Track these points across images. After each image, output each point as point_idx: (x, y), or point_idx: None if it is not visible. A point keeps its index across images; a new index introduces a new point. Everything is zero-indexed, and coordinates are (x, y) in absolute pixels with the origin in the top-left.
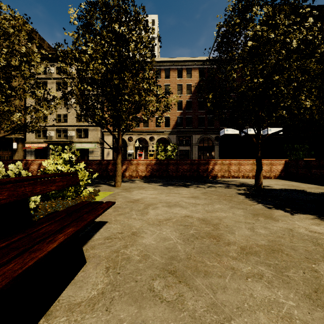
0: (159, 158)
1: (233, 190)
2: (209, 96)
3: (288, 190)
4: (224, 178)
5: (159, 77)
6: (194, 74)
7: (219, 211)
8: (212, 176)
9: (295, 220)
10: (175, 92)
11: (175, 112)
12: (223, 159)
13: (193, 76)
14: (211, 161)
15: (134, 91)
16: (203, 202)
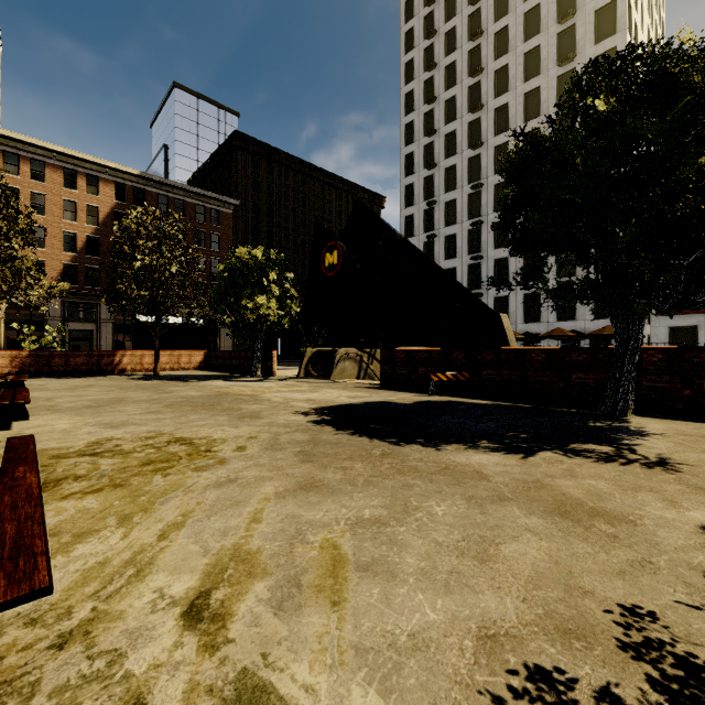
0: (26, 347)
1: (129, 377)
2: (103, 300)
3: (179, 375)
4: (135, 372)
5: (15, 172)
6: (104, 190)
7: (101, 383)
8: (120, 370)
9: (143, 382)
10: (59, 213)
11: (59, 253)
12: (134, 350)
13: (102, 192)
14: (119, 353)
15: (7, 275)
16: (92, 382)
